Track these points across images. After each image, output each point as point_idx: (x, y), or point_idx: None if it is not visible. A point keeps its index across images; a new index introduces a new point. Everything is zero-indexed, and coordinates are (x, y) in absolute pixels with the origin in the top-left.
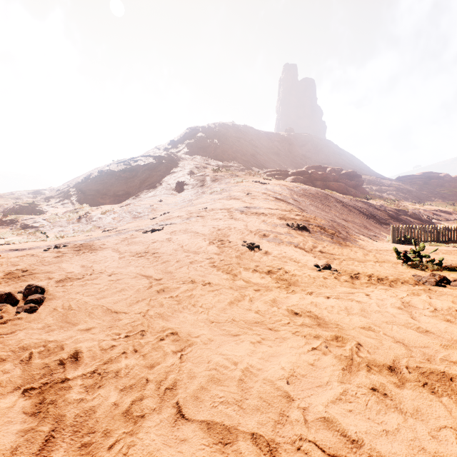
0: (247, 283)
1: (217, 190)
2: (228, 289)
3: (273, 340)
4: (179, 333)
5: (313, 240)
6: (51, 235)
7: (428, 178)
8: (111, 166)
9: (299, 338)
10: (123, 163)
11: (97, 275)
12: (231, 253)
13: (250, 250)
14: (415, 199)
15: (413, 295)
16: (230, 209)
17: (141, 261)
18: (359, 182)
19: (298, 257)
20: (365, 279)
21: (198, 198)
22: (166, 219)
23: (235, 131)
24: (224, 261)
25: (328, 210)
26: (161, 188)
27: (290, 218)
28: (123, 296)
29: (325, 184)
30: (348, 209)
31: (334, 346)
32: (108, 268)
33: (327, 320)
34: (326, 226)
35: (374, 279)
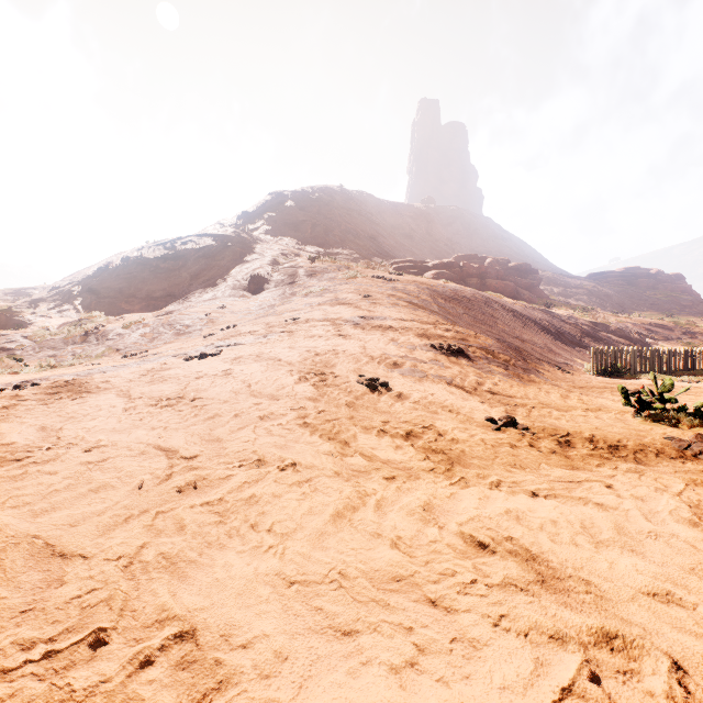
0: (369, 462)
1: (315, 290)
2: (331, 478)
3: (448, 653)
4: (200, 633)
5: (476, 373)
6: (33, 364)
7: (634, 277)
8: (144, 251)
9: (514, 643)
10: (164, 245)
11: (60, 450)
12: (338, 398)
13: (371, 391)
14: (615, 308)
15: (693, 484)
16: (336, 320)
17: (165, 416)
18: (535, 281)
19: (456, 403)
20: (585, 447)
21: (284, 303)
22: (230, 337)
23: (345, 199)
24: (325, 414)
25: (492, 323)
26: (225, 287)
27: (437, 335)
28: (99, 505)
29: (484, 283)
30: (523, 322)
31: (612, 673)
32: (94, 432)
33: (556, 564)
34: (495, 349)
35: (602, 447)
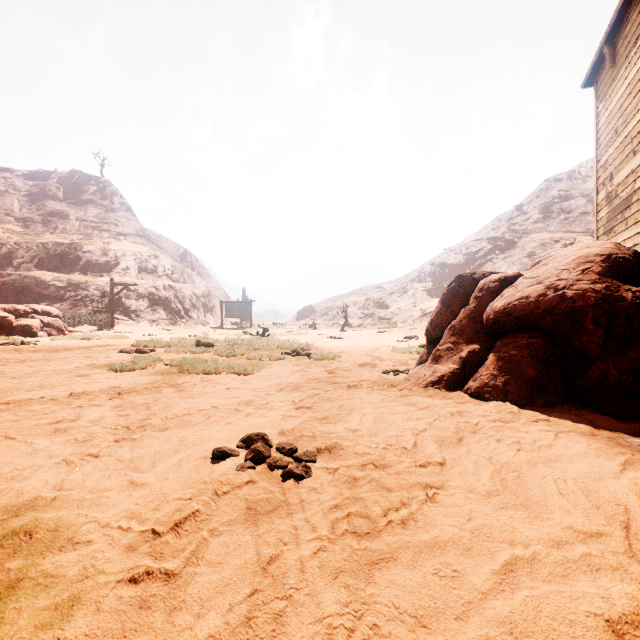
0: None
1: None
2: None
3: None
4: None
5: None
6: (398, 325)
7: None
8: (442, 257)
9: None
10: (454, 251)
11: None
12: None
13: None
14: None
15: None
16: None
17: None
18: None
19: None
20: None
21: None
22: None
23: None
24: None
25: None
26: None
27: None
28: None
29: None
30: None
31: None
32: None
33: None
34: None
35: None
